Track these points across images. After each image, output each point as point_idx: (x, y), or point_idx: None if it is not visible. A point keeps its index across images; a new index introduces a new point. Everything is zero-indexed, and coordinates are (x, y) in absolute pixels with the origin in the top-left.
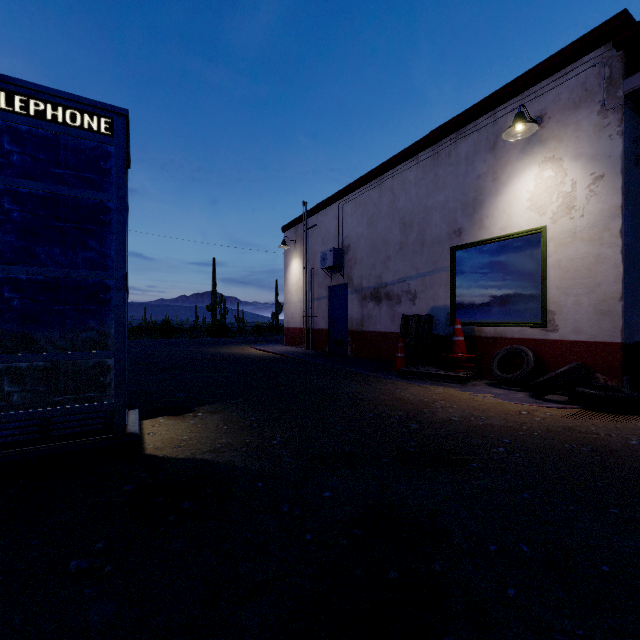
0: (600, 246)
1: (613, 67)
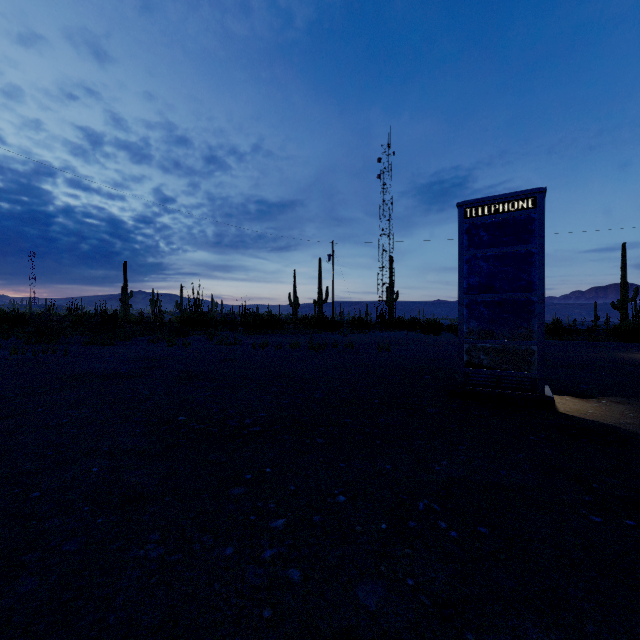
0: None
1: None
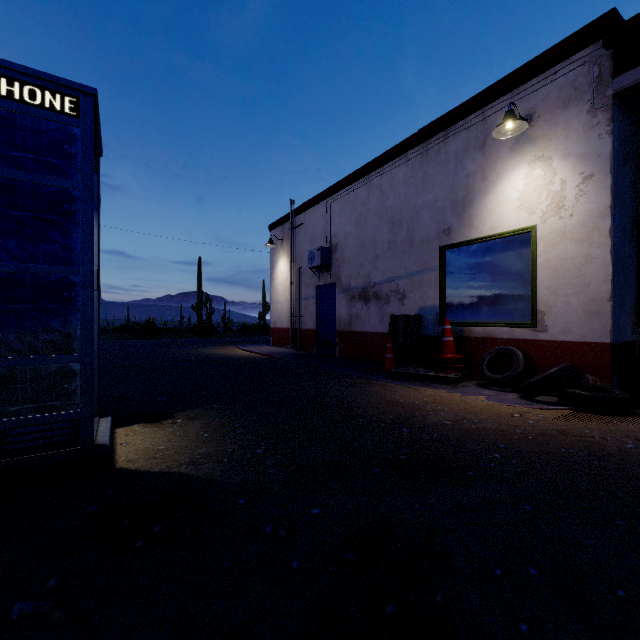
0: (589, 246)
1: (602, 66)
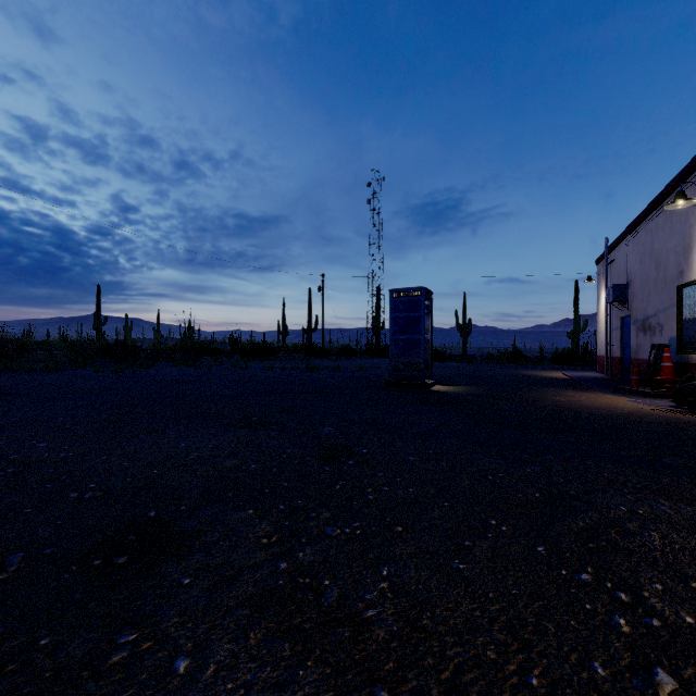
0: None
1: None
